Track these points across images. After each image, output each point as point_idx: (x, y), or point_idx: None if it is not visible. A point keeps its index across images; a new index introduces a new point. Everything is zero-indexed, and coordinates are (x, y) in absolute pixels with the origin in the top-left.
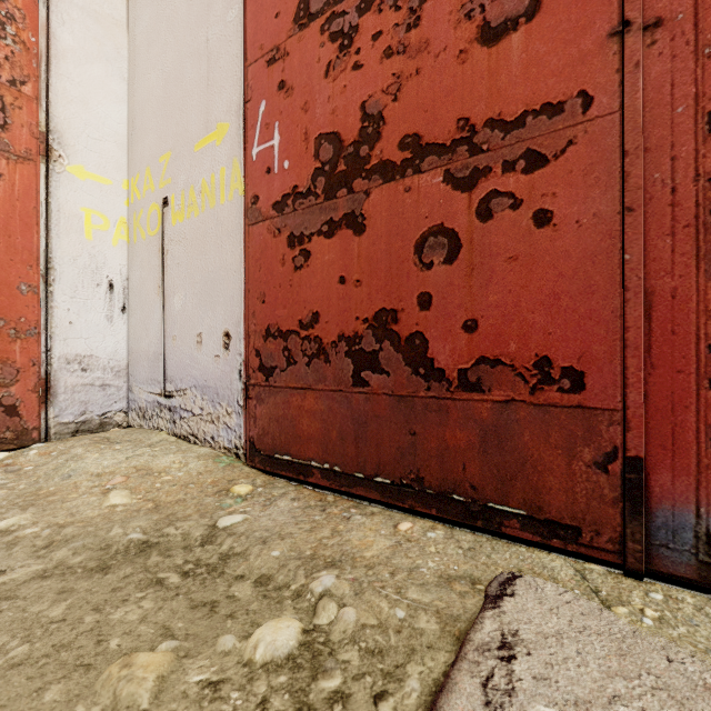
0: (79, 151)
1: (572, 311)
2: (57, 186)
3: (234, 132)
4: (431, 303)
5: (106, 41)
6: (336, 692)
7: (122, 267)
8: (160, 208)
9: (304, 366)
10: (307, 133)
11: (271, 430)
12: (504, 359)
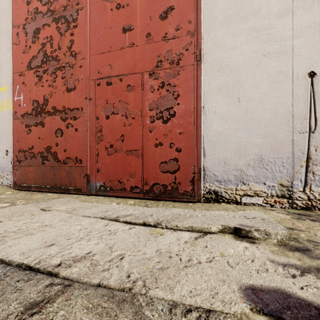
0: None
1: (80, 148)
2: None
3: (9, 90)
4: (58, 145)
5: None
6: None
7: None
8: None
9: (30, 160)
10: (30, 98)
11: (20, 178)
12: (71, 157)
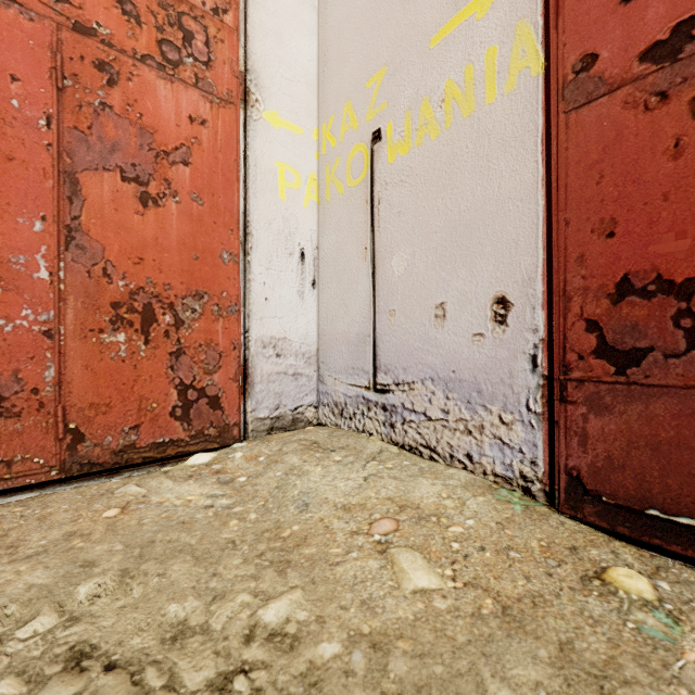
0: (273, 94)
1: None
2: (253, 136)
3: None
4: None
5: None
6: None
7: (312, 232)
8: (367, 147)
9: None
10: None
11: (633, 463)
12: None
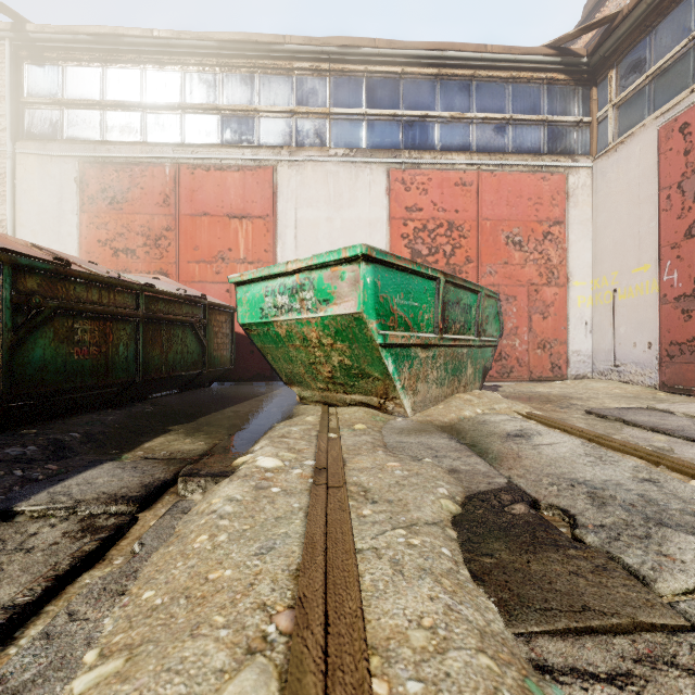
0: (576, 276)
1: None
2: (570, 291)
3: (653, 269)
4: None
5: (584, 230)
6: None
7: (590, 315)
8: (611, 293)
9: (688, 355)
10: (690, 275)
11: (672, 378)
12: None
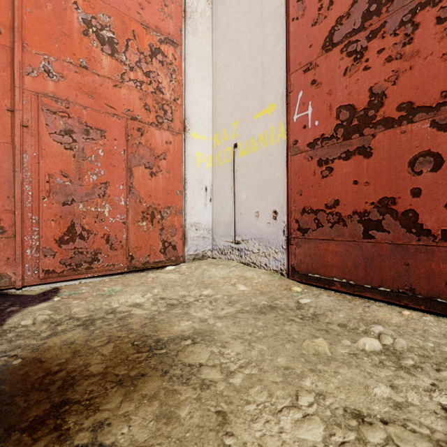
0: (195, 126)
1: None
2: (187, 143)
3: (280, 108)
4: (421, 194)
5: (204, 70)
6: (413, 365)
7: (210, 179)
8: (232, 149)
9: (329, 228)
10: (330, 106)
11: (306, 261)
12: None
